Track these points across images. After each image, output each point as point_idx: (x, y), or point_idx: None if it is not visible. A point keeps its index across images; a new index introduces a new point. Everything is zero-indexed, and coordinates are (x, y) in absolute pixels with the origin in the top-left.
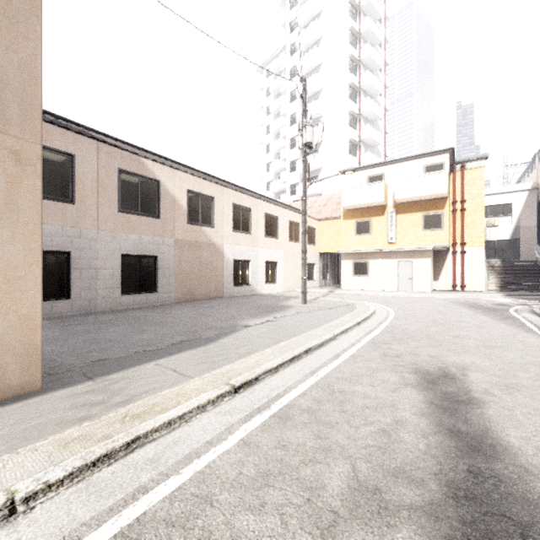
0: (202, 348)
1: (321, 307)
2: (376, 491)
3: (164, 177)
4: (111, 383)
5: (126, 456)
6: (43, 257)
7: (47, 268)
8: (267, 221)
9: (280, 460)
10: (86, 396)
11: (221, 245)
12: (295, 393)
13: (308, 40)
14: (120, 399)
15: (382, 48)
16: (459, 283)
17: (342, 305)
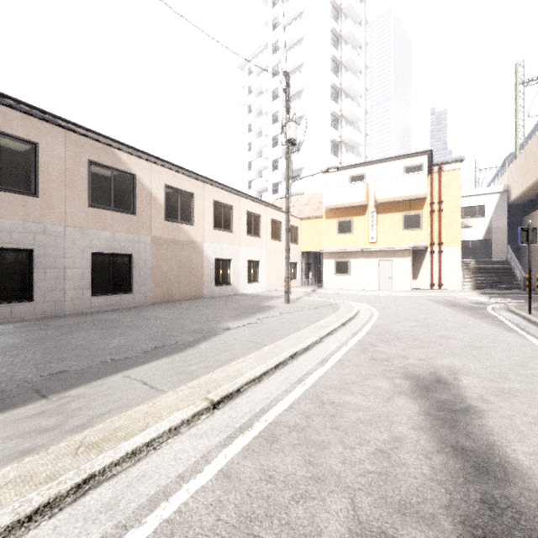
0: (178, 355)
1: (305, 307)
2: (382, 535)
3: (140, 171)
4: (68, 401)
5: (75, 502)
6: (0, 255)
7: (6, 267)
8: (249, 219)
9: (266, 497)
10: (35, 419)
11: (201, 244)
12: (281, 407)
13: (290, 39)
14: (76, 422)
15: (362, 51)
16: (436, 281)
17: (326, 304)
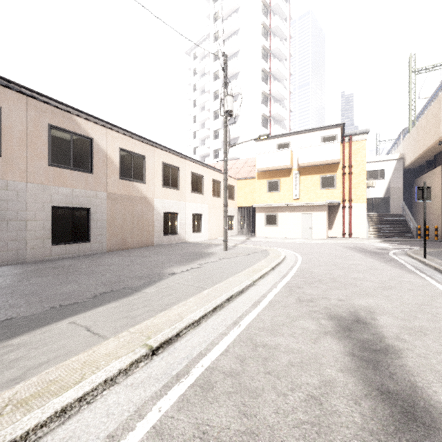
0: (124, 300)
1: (240, 253)
2: None
3: (97, 135)
4: (8, 351)
5: None
6: None
7: None
8: (193, 179)
9: None
10: None
11: (152, 199)
12: (218, 351)
13: (228, 30)
14: (10, 375)
15: (287, 42)
16: (347, 231)
17: (258, 251)
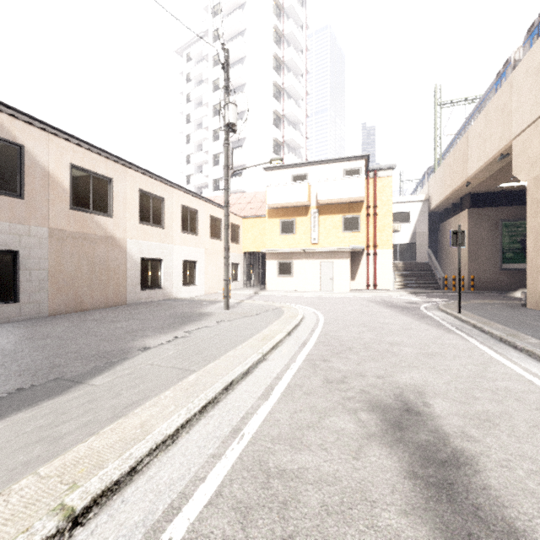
0: (50, 403)
1: (246, 313)
2: None
3: (32, 142)
4: None
5: None
6: None
7: None
8: (184, 214)
9: None
10: None
11: (123, 240)
12: (203, 496)
13: (232, 29)
14: None
15: (304, 55)
16: (372, 282)
17: (269, 309)
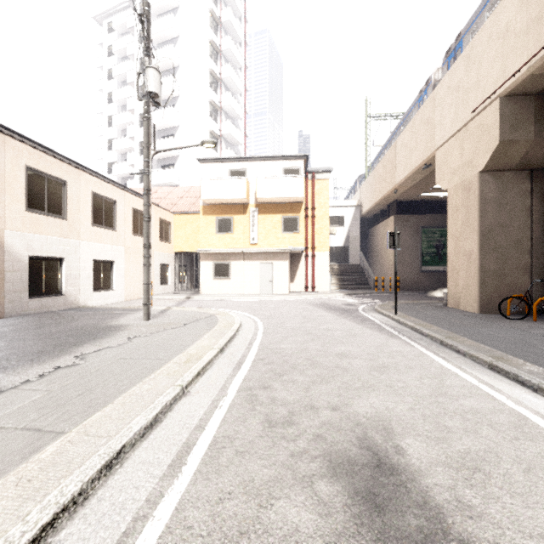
0: None
1: (171, 324)
2: None
3: None
4: None
5: None
6: None
7: None
8: (96, 204)
9: None
10: None
11: None
12: None
13: (162, 4)
14: None
15: (242, 49)
16: (310, 284)
17: (201, 317)
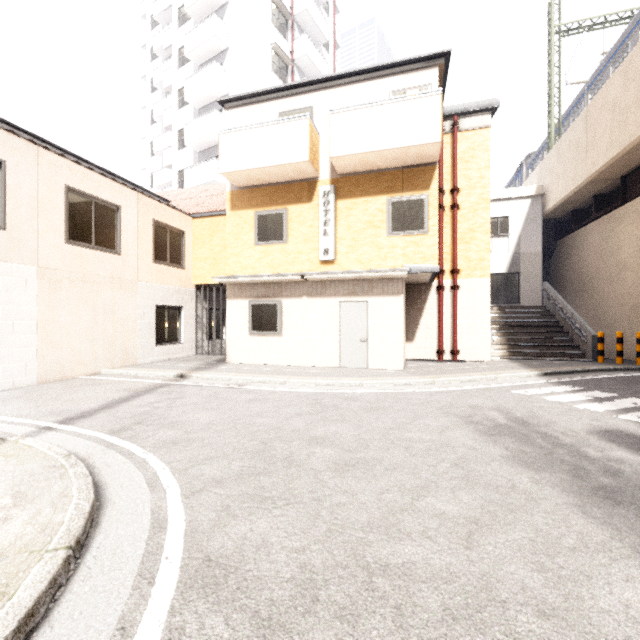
0: None
1: None
2: None
3: None
4: None
5: None
6: None
7: None
8: None
9: None
10: None
11: None
12: None
13: None
14: None
15: None
16: (449, 345)
17: None
